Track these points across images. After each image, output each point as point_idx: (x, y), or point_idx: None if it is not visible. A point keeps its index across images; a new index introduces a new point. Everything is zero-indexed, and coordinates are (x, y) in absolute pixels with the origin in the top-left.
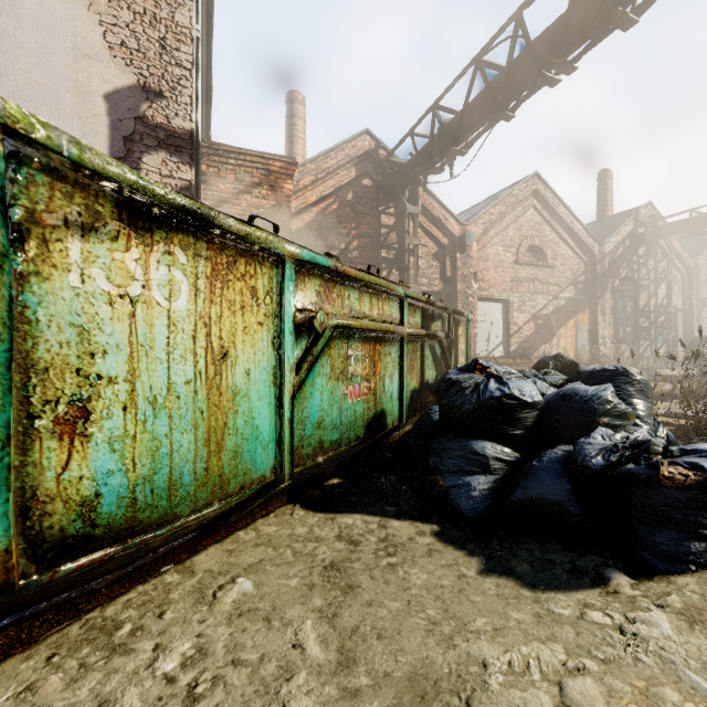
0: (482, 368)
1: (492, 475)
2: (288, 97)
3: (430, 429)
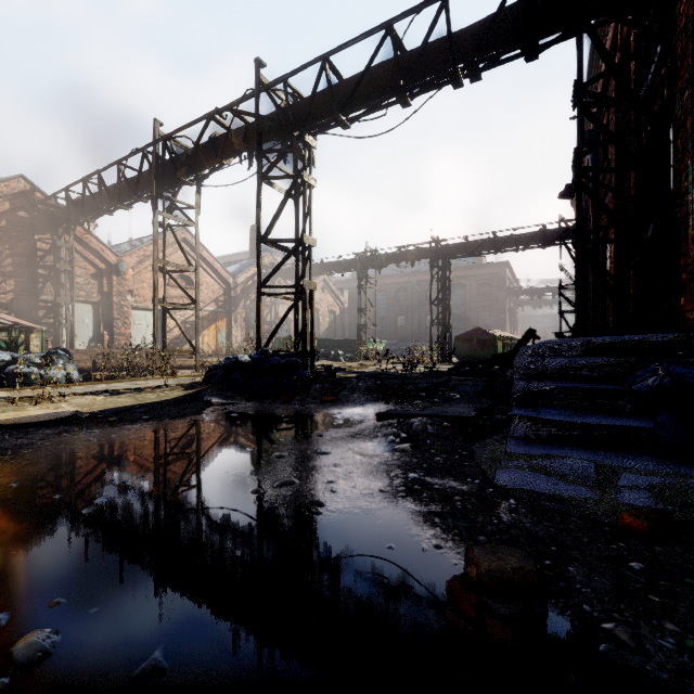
0: None
1: None
2: None
3: None
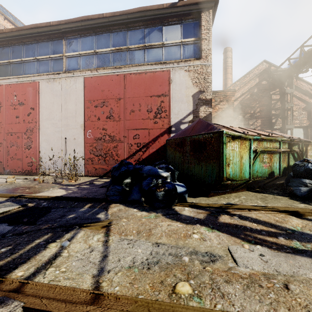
0: (307, 160)
1: (308, 187)
2: (224, 51)
3: (289, 177)
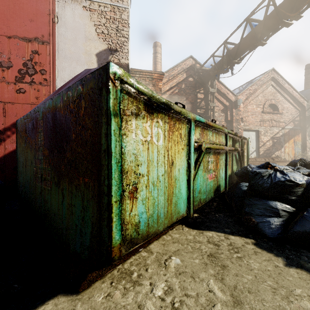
0: (271, 166)
1: (280, 218)
2: (154, 45)
3: (241, 193)
